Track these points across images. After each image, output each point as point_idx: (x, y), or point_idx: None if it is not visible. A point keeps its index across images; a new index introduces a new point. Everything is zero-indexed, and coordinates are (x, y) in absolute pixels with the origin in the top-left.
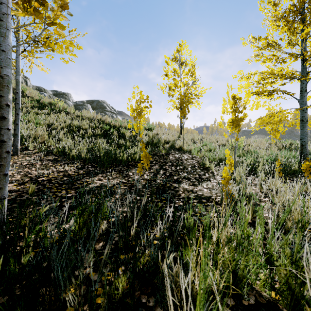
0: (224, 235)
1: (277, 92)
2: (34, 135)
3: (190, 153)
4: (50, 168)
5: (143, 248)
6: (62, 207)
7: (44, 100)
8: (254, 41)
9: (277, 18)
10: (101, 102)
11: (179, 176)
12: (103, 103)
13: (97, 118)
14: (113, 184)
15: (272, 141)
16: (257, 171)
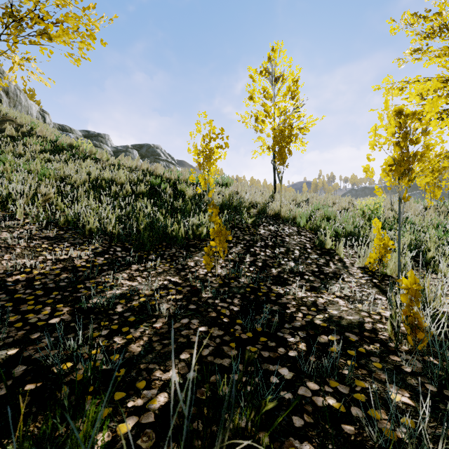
0: None
1: None
2: (31, 194)
3: (293, 224)
4: (42, 255)
5: None
6: (15, 366)
7: (62, 142)
8: (413, 23)
9: None
10: (154, 147)
11: (281, 268)
12: (156, 149)
13: (143, 168)
14: (156, 288)
15: (428, 203)
16: (426, 258)
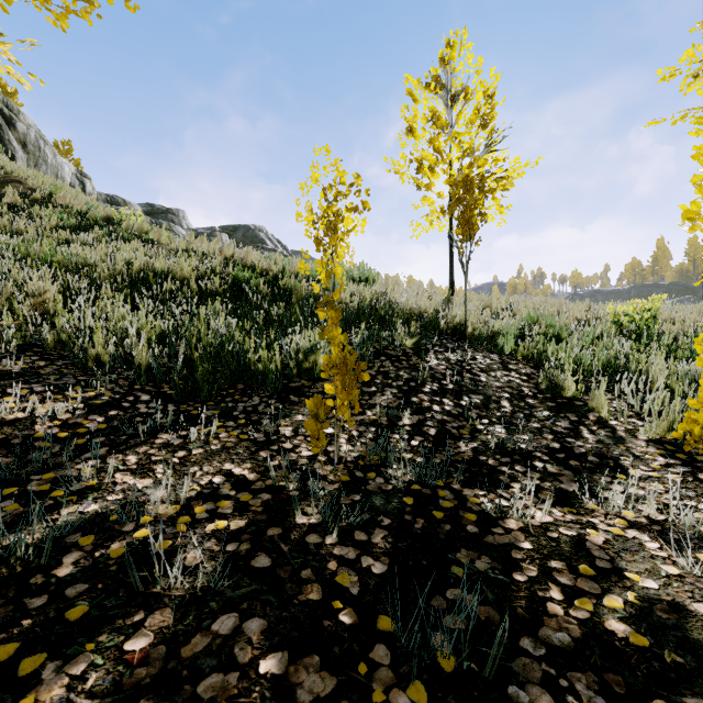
0: None
1: None
2: (10, 295)
3: (491, 349)
4: None
5: None
6: None
7: (97, 214)
8: None
9: None
10: (255, 229)
11: (479, 442)
12: (258, 232)
13: (225, 255)
14: (189, 497)
15: None
16: None
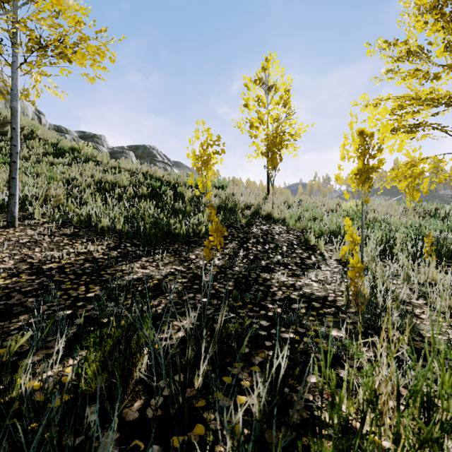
0: (385, 395)
1: (424, 126)
2: (44, 196)
3: (284, 224)
4: (65, 248)
5: (219, 415)
6: (75, 319)
7: (63, 145)
8: (386, 48)
9: (422, 11)
10: (150, 148)
11: (270, 261)
12: (152, 150)
13: (143, 171)
14: (165, 274)
15: (408, 205)
16: (393, 252)
